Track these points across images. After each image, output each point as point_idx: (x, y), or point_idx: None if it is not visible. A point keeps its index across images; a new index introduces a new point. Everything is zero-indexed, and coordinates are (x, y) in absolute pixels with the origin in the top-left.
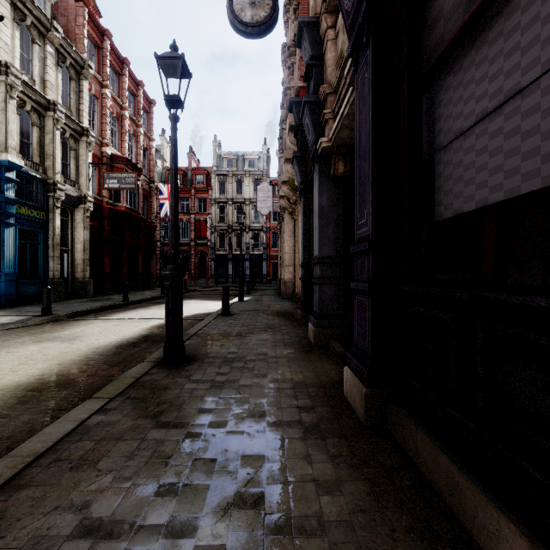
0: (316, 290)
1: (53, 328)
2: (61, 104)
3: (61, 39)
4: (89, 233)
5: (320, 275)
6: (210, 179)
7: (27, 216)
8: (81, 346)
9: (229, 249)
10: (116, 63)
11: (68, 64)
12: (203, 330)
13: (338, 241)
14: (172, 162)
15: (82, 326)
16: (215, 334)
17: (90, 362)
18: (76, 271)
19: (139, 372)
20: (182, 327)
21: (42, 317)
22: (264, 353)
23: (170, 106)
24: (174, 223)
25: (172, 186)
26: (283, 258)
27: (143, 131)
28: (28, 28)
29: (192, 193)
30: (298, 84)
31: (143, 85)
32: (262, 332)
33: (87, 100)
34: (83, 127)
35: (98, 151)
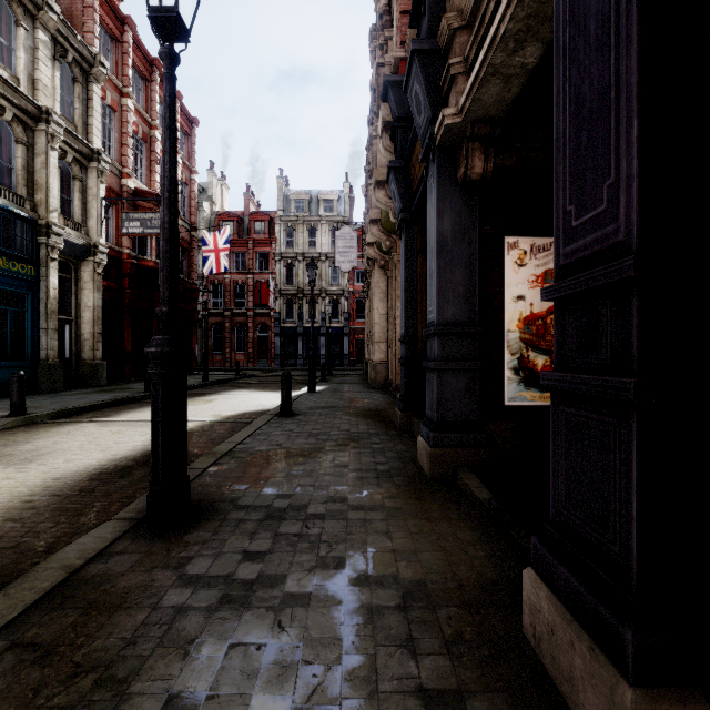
0: (433, 381)
1: (14, 438)
2: (58, 113)
3: (59, 23)
4: (103, 297)
5: (440, 355)
6: (274, 227)
7: (5, 271)
8: (31, 476)
9: (298, 321)
10: (142, 64)
11: (70, 59)
12: (244, 444)
13: (470, 296)
14: (164, 139)
15: (61, 433)
16: (261, 453)
17: (25, 512)
18: (83, 349)
19: (86, 551)
20: (185, 454)
21: (7, 419)
22: (341, 497)
23: (163, 35)
24: (167, 256)
25: (164, 183)
26: (371, 331)
27: (180, 160)
28: (9, 4)
29: (250, 246)
30: (397, 54)
31: (180, 97)
32: (340, 448)
33: (98, 111)
34: (93, 149)
35: (116, 184)
